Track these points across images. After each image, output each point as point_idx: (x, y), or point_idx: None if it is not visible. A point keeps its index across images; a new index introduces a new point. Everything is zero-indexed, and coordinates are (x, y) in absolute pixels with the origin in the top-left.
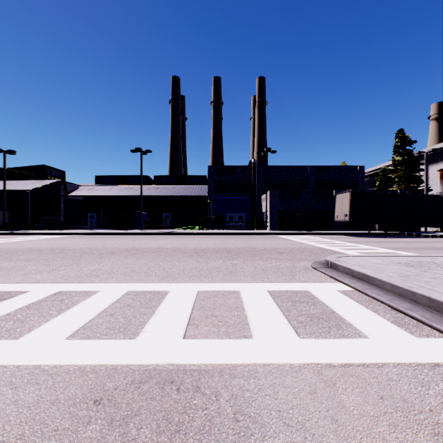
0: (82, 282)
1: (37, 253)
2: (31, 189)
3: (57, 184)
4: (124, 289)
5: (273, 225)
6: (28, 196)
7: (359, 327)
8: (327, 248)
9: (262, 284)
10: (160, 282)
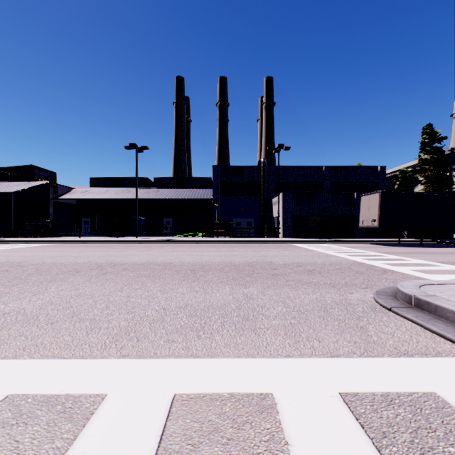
0: None
1: None
2: (14, 191)
3: (45, 186)
4: None
5: (287, 232)
6: (11, 199)
7: None
8: (368, 264)
9: (318, 365)
10: (102, 353)
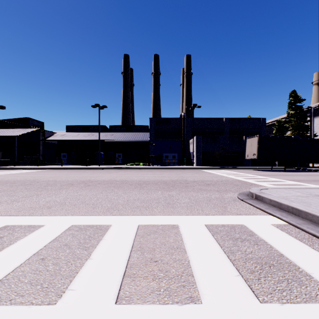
0: (32, 215)
1: (9, 185)
2: (17, 135)
3: (37, 131)
4: (68, 223)
5: (198, 162)
6: (15, 140)
7: None
8: (244, 181)
9: (199, 217)
10: (104, 214)
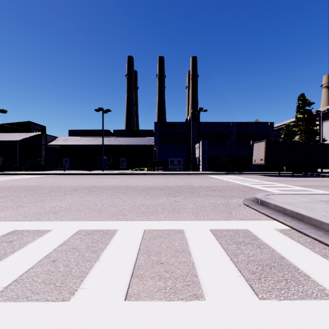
0: (39, 220)
1: (13, 191)
2: (19, 139)
3: (39, 136)
4: (75, 228)
5: (205, 167)
6: (17, 145)
7: (319, 281)
8: (250, 186)
9: (204, 222)
10: (110, 219)
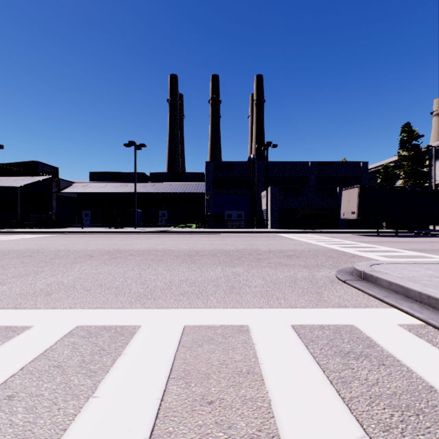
0: (18, 307)
1: (0, 257)
2: (20, 185)
3: (49, 181)
4: (71, 323)
5: (274, 224)
6: (17, 192)
7: None
8: (341, 250)
9: (281, 312)
10: (131, 306)
